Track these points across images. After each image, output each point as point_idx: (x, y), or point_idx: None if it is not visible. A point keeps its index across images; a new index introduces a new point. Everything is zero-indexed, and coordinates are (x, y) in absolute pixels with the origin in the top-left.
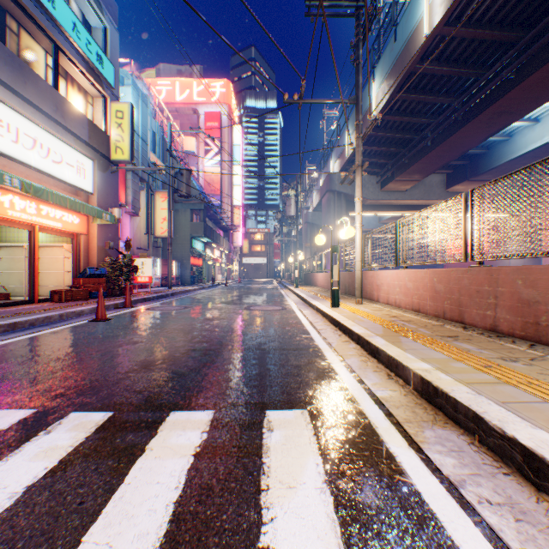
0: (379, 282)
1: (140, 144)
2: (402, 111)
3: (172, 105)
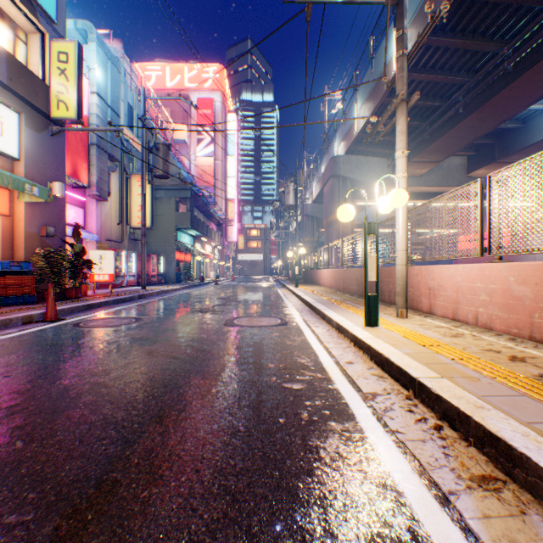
0: (434, 283)
1: (109, 115)
2: (430, 68)
3: (163, 91)
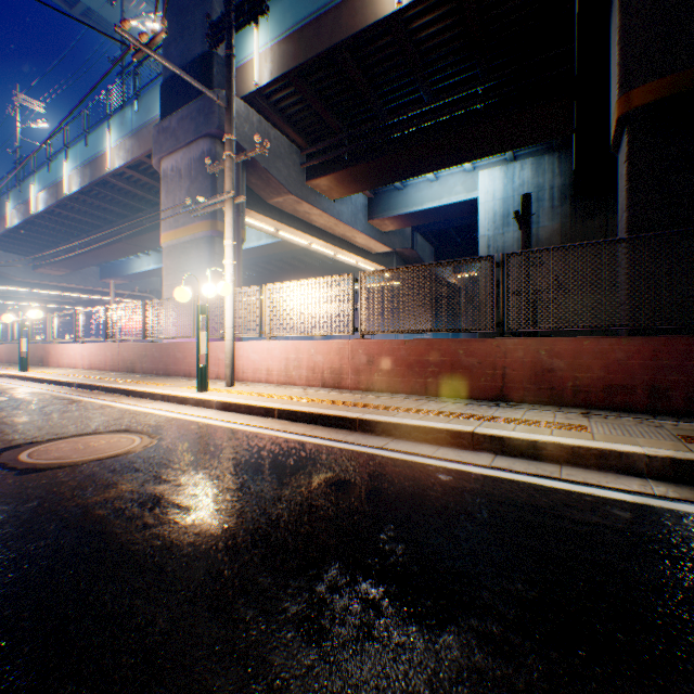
0: None
1: None
2: (38, 230)
3: None
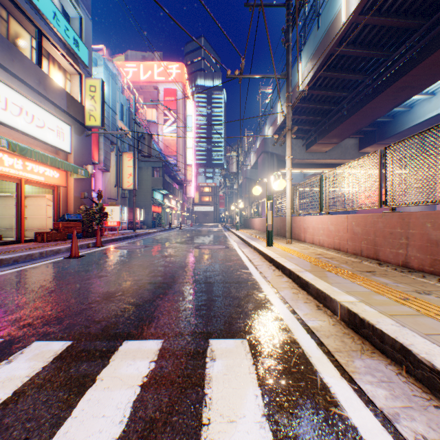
0: (306, 226)
1: (110, 114)
2: (324, 87)
3: (137, 83)
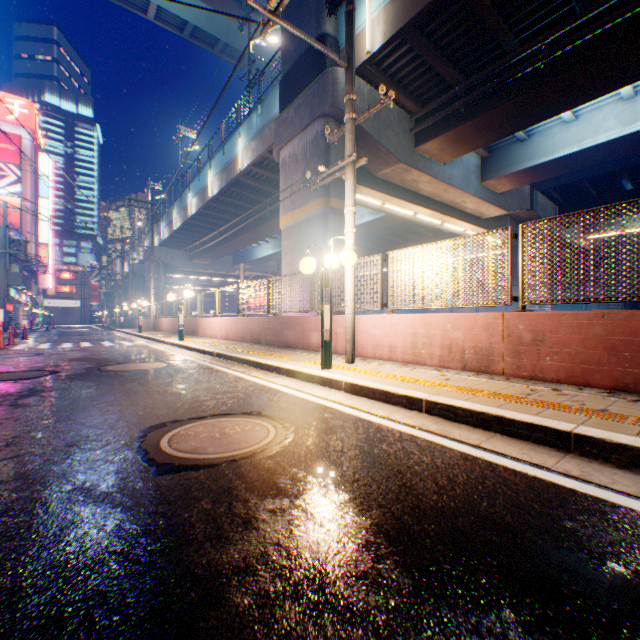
0: (163, 323)
1: None
2: (192, 230)
3: None
